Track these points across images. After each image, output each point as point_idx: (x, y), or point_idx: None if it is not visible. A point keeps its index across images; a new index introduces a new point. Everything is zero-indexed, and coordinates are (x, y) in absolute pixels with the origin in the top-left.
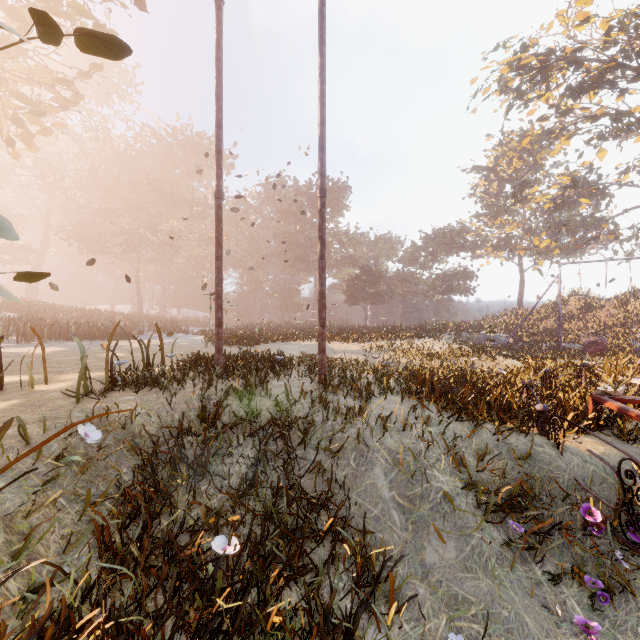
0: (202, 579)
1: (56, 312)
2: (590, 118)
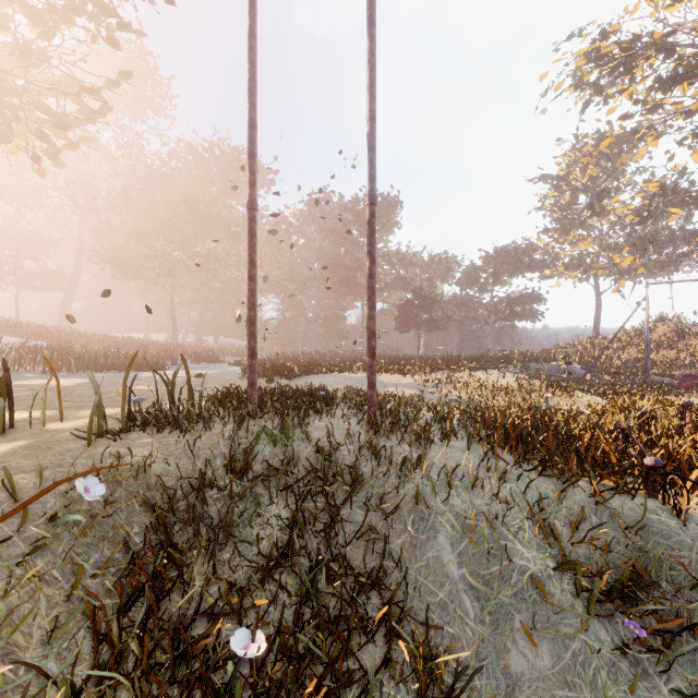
0: (218, 686)
1: (87, 341)
2: (683, 114)
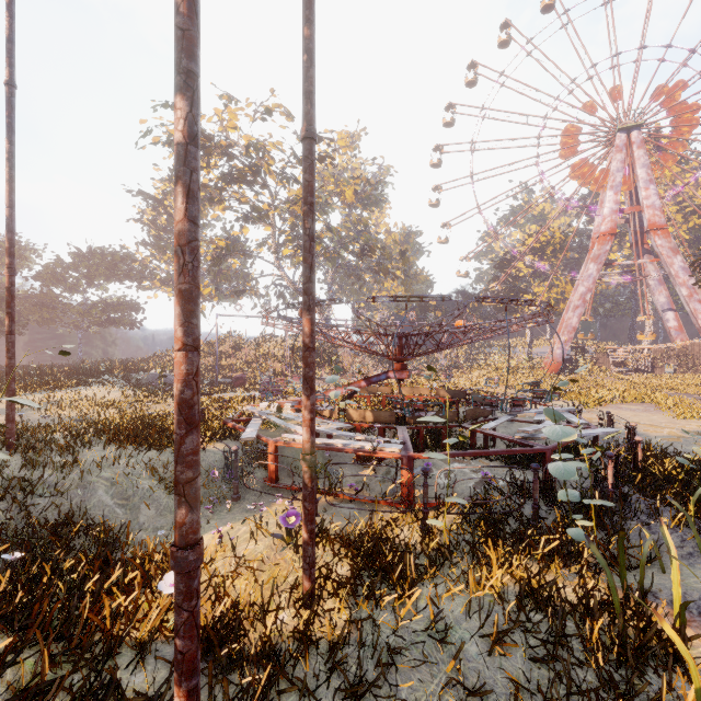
0: None
1: None
2: (239, 200)
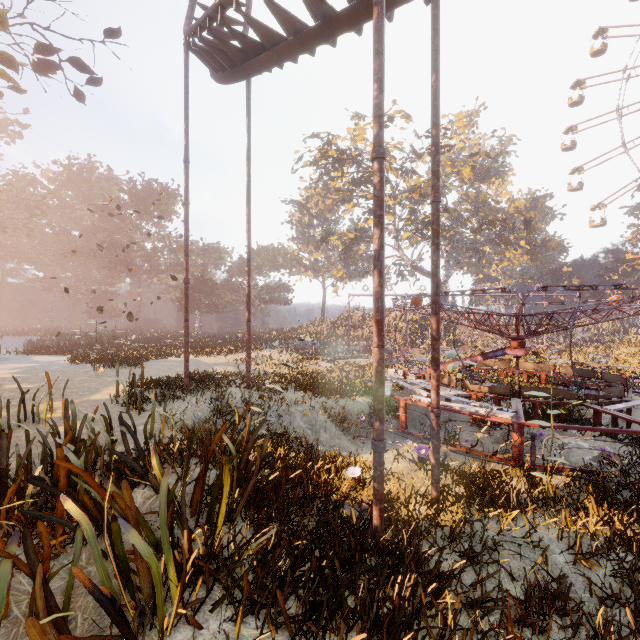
0: None
1: None
2: (365, 197)
